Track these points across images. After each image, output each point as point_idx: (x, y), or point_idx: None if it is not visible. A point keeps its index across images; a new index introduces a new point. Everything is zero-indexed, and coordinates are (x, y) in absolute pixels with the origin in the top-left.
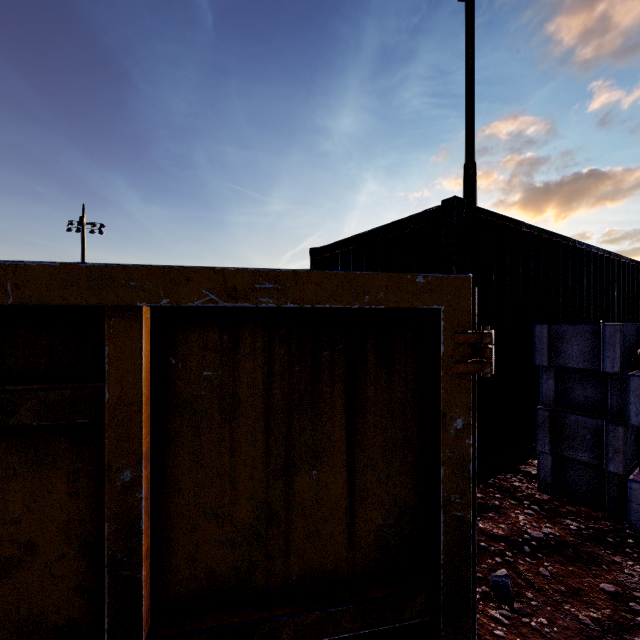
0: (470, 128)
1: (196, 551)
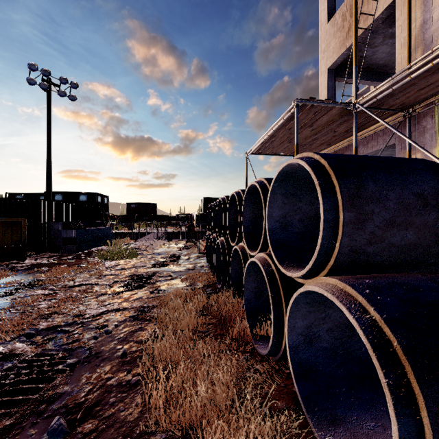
0: (49, 146)
1: None
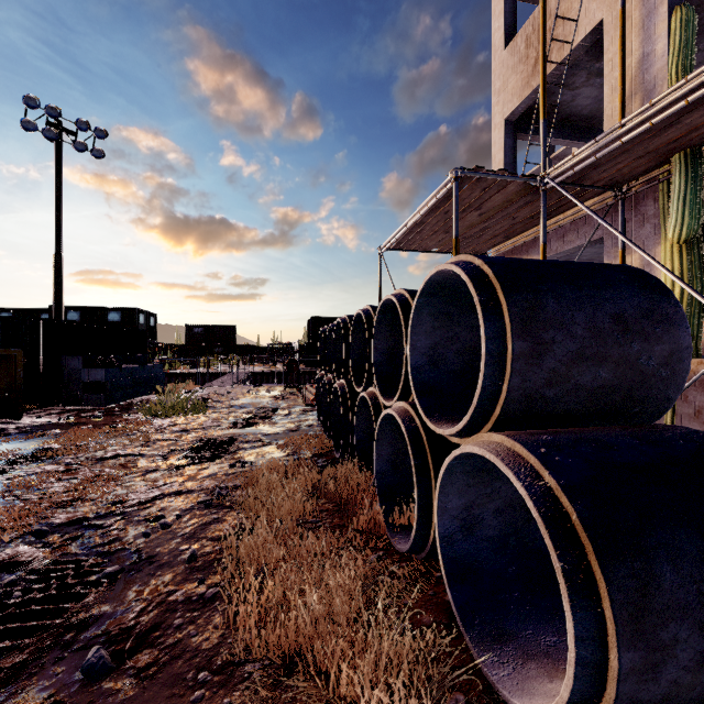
0: (59, 233)
1: None
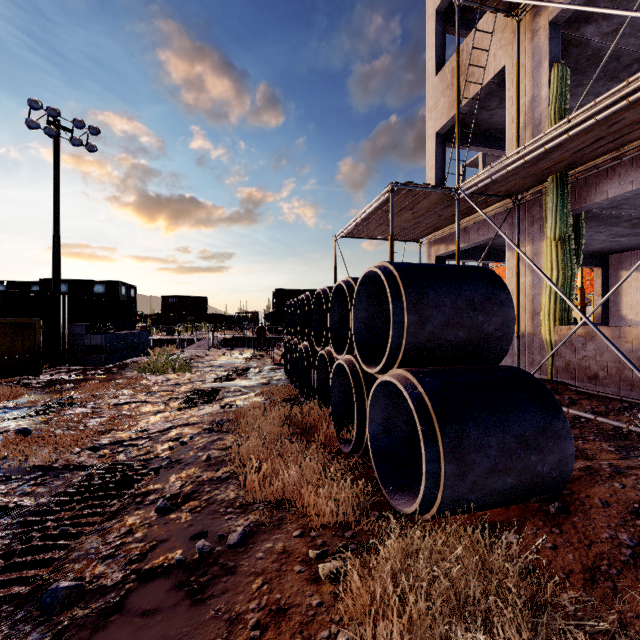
0: (57, 217)
1: (1, 350)
